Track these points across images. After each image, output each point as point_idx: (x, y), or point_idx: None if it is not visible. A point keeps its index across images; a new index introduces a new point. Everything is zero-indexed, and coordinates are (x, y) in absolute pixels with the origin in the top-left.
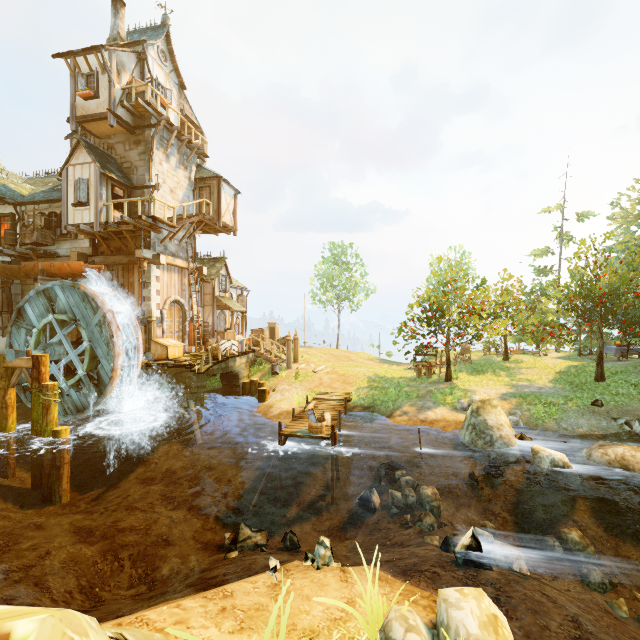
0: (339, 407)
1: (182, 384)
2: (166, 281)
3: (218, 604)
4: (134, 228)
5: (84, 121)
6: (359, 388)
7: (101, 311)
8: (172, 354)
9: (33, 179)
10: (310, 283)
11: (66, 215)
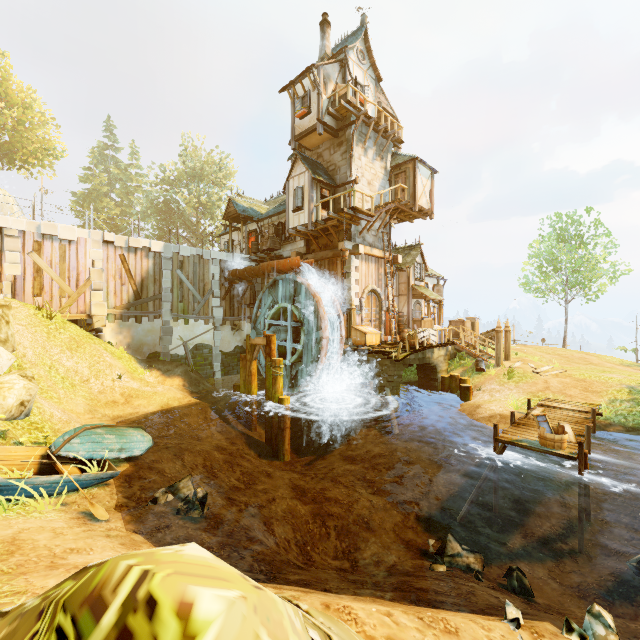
0: (583, 420)
1: (379, 371)
2: (364, 271)
3: (439, 638)
4: (337, 222)
5: (300, 138)
6: (613, 400)
7: (312, 298)
8: (370, 341)
9: (268, 202)
10: (522, 268)
11: (288, 221)
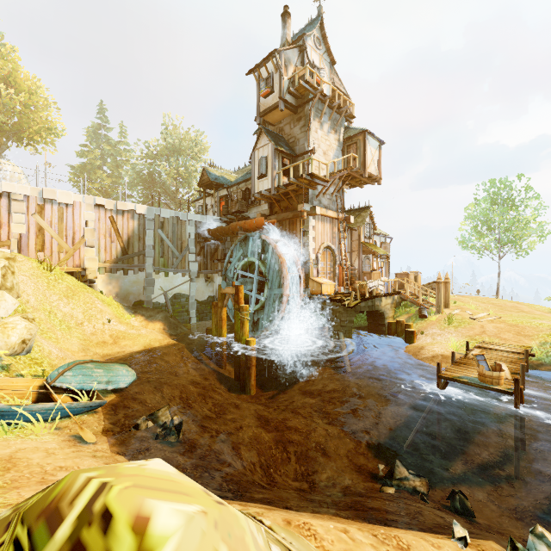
0: (517, 360)
1: (333, 317)
2: (320, 230)
3: None
4: (297, 187)
5: (264, 114)
6: (544, 343)
7: (275, 253)
8: (325, 291)
9: (237, 171)
10: (459, 228)
11: (254, 187)
